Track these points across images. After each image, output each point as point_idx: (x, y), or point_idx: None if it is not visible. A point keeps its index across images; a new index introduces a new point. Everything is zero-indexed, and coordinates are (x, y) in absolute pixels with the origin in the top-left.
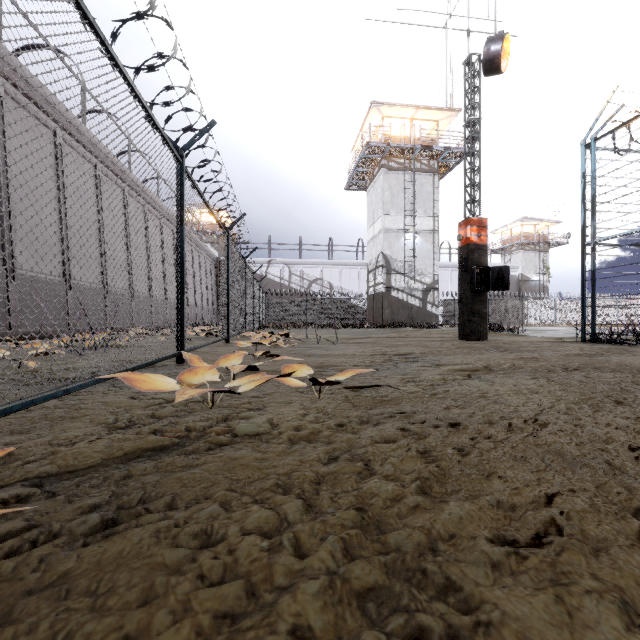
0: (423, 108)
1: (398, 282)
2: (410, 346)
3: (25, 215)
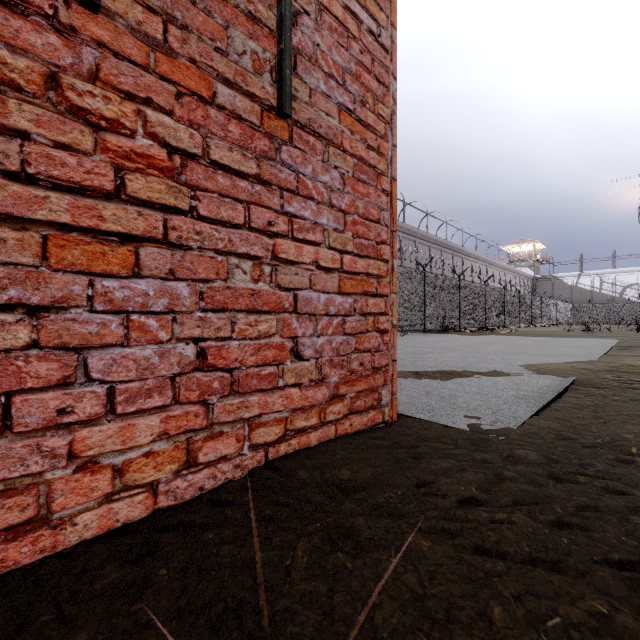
0: None
1: None
2: None
3: None
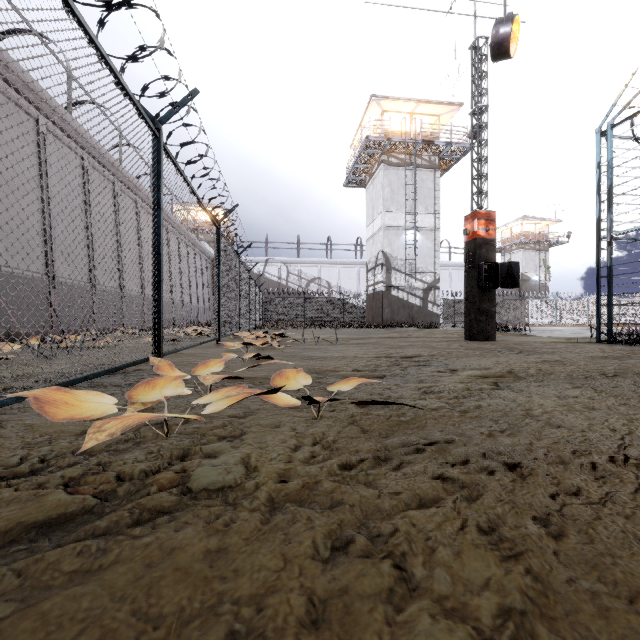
0: (424, 102)
1: (398, 281)
2: (415, 347)
3: (3, 207)
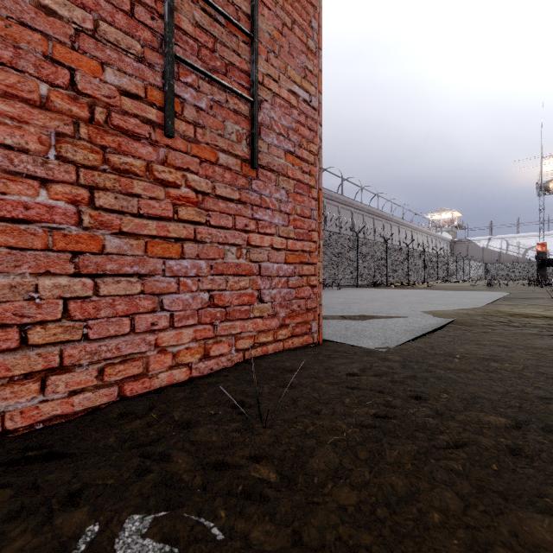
0: None
1: None
2: None
3: None
